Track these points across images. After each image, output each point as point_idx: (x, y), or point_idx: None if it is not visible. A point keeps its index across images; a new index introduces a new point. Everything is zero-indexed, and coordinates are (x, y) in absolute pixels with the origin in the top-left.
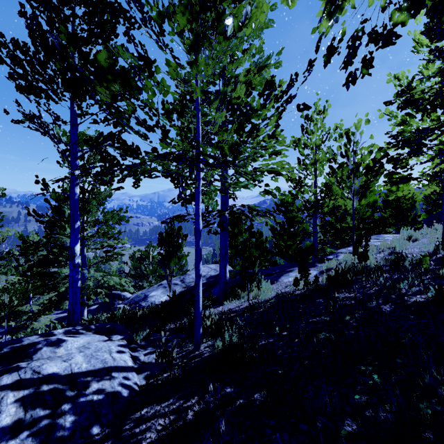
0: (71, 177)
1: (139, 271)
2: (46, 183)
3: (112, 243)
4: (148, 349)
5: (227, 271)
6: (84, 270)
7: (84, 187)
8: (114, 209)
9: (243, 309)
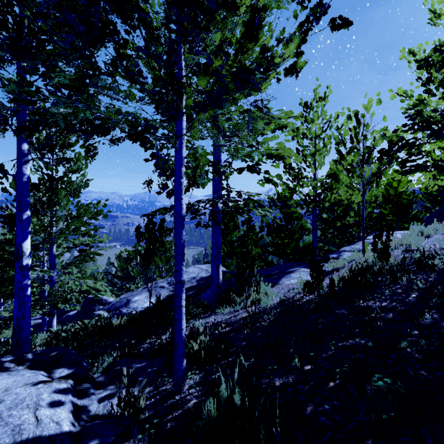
0: (18, 152)
1: (126, 272)
2: (4, 170)
3: (87, 241)
4: (108, 389)
5: (220, 273)
6: (53, 272)
7: (53, 176)
8: (90, 202)
9: (242, 323)
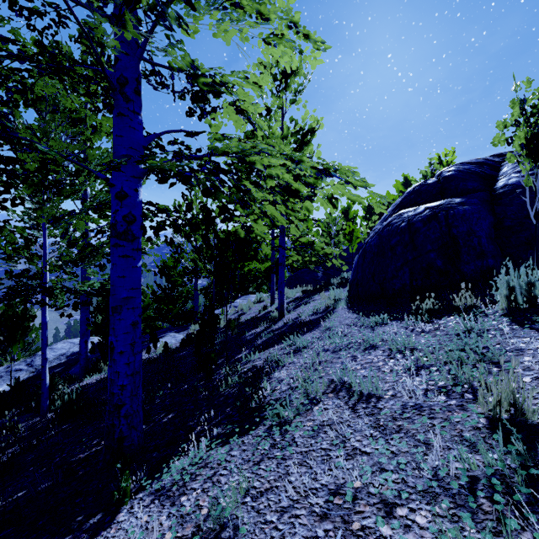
0: None
1: None
2: None
3: None
4: None
5: (90, 347)
6: None
7: None
8: None
9: (98, 380)
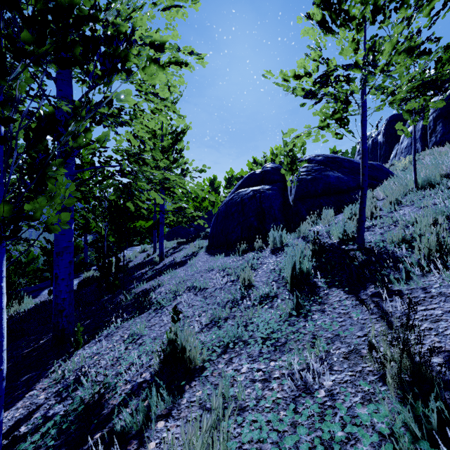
0: None
1: None
2: None
3: None
4: None
5: None
6: None
7: None
8: None
9: None
